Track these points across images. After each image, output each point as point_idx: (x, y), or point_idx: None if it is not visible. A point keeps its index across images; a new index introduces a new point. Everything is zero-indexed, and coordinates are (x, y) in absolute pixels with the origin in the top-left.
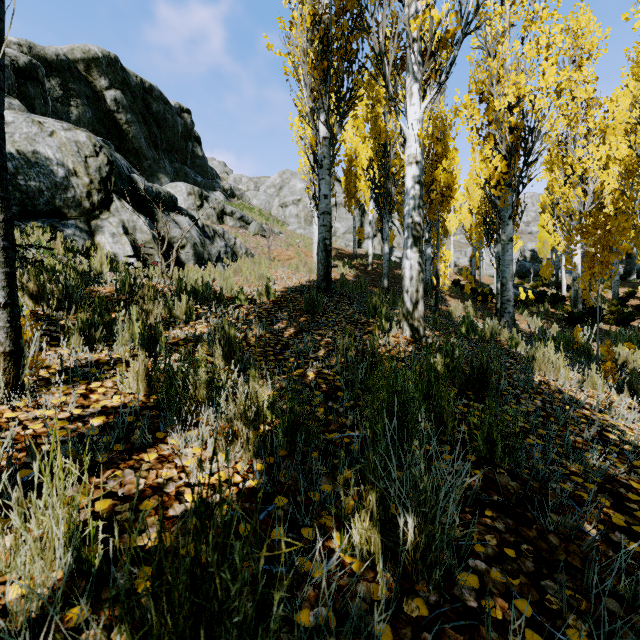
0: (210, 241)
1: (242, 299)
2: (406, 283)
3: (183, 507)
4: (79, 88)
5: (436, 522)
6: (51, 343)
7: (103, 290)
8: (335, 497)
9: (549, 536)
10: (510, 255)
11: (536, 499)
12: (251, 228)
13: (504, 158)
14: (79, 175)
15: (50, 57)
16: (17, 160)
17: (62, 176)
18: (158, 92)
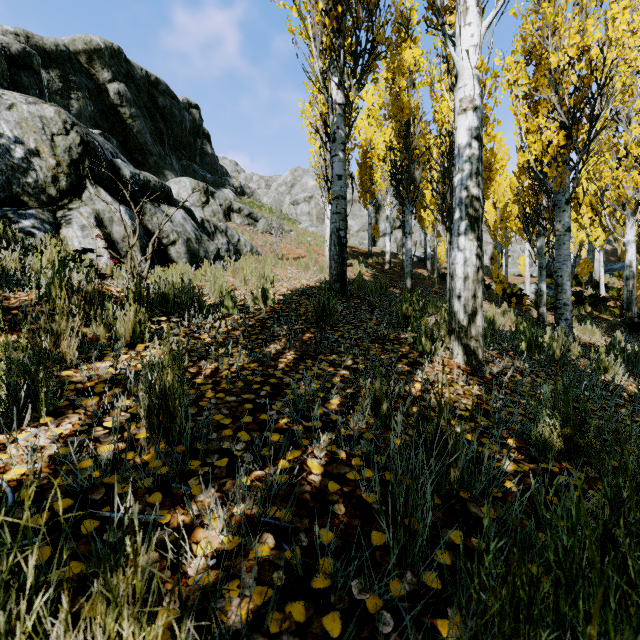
0: (210, 237)
1: (230, 306)
2: (457, 285)
3: None
4: (80, 80)
5: None
6: None
7: (23, 297)
8: None
9: None
10: (567, 248)
11: None
12: (260, 225)
13: (559, 129)
14: (43, 156)
15: (49, 47)
16: None
17: (21, 157)
18: (164, 86)
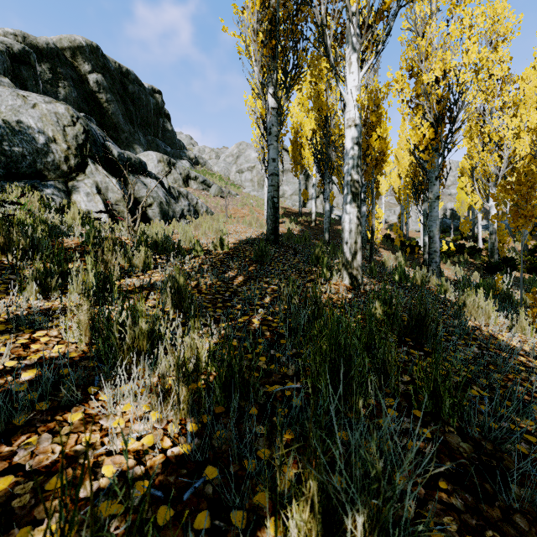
0: (175, 201)
1: (198, 250)
2: (345, 235)
3: (96, 485)
4: (66, 72)
5: (390, 514)
6: (8, 291)
7: (70, 242)
8: (272, 465)
9: (515, 517)
10: (437, 211)
11: (498, 473)
12: (212, 190)
13: (431, 126)
14: (58, 142)
15: (41, 45)
16: (3, 128)
17: (43, 143)
18: (133, 76)
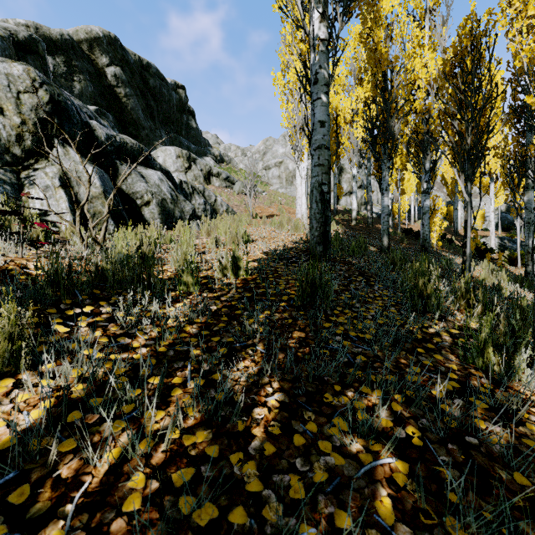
0: (187, 198)
1: (190, 282)
2: None
3: None
4: (82, 65)
5: None
6: None
7: None
8: None
9: None
10: None
11: None
12: (236, 187)
13: None
14: (7, 114)
15: (55, 37)
16: None
17: None
18: (155, 69)
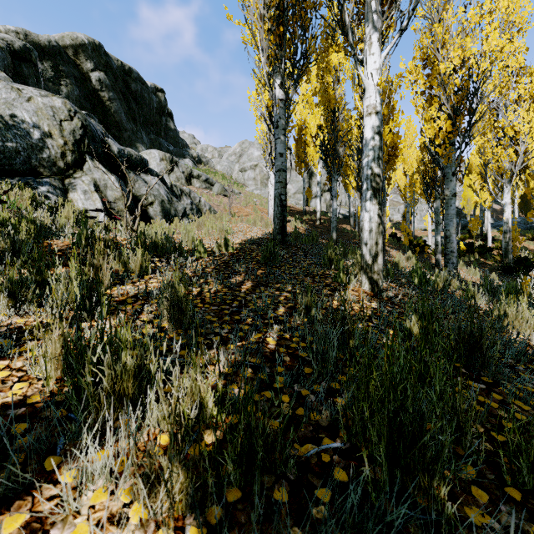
0: (177, 199)
1: (201, 251)
2: (365, 235)
3: None
4: (68, 70)
5: None
6: None
7: (60, 243)
8: None
9: None
10: (453, 209)
11: None
12: (215, 189)
13: (448, 119)
14: (54, 137)
15: (43, 43)
16: None
17: (38, 138)
18: (136, 74)
